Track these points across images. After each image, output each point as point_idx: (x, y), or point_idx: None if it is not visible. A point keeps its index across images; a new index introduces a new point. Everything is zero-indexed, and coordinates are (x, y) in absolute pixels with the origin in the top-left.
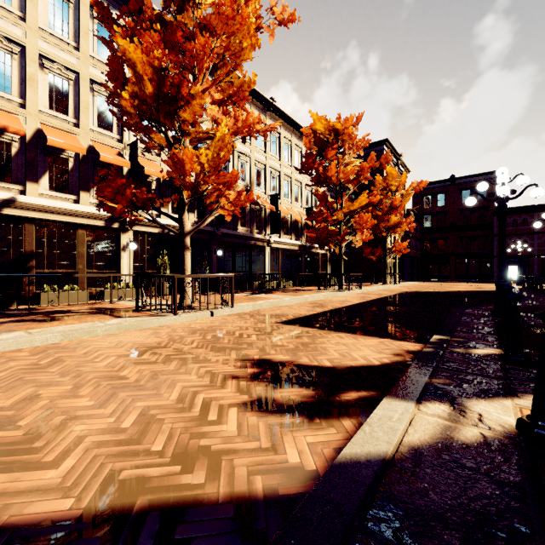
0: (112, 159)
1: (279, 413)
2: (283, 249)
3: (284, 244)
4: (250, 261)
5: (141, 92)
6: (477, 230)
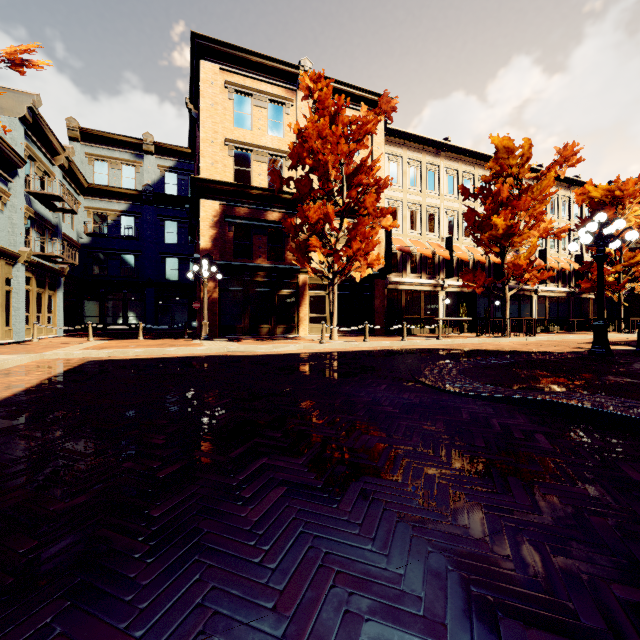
0: (441, 251)
1: None
2: (549, 297)
3: (551, 292)
4: (519, 308)
5: (495, 233)
6: None
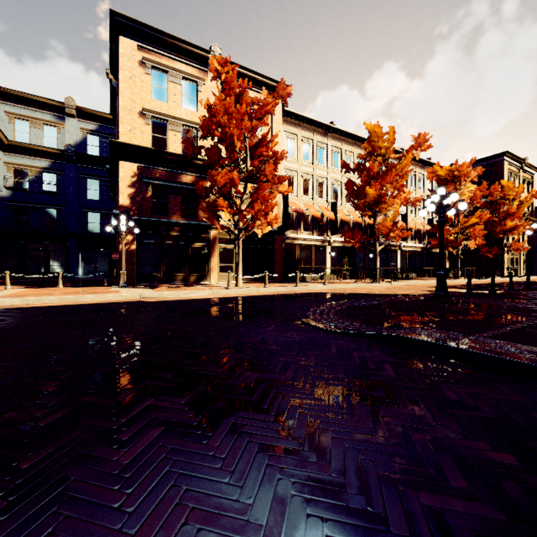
0: (328, 213)
1: None
2: (409, 251)
3: (410, 247)
4: (387, 259)
5: (368, 200)
6: None
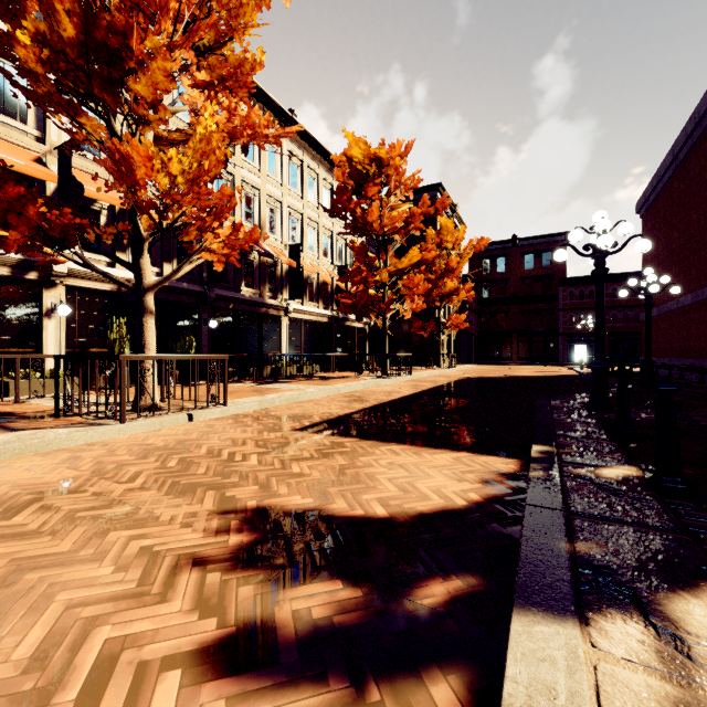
0: (23, 166)
1: (284, 677)
2: (306, 321)
3: (309, 314)
4: (260, 336)
5: (53, 34)
6: (541, 302)
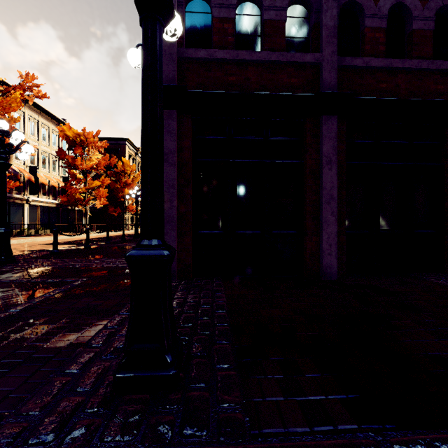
0: None
1: None
2: (41, 206)
3: (43, 203)
4: (9, 214)
5: None
6: None
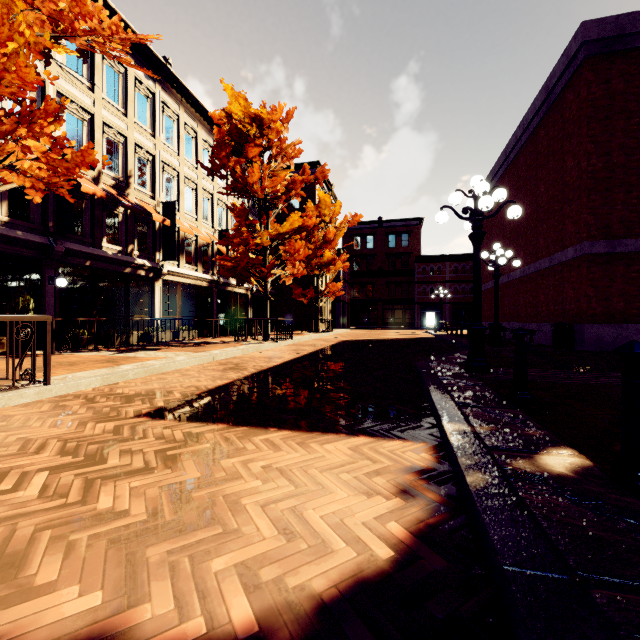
0: None
1: None
2: (184, 285)
3: (186, 277)
4: (127, 299)
5: None
6: (401, 276)
